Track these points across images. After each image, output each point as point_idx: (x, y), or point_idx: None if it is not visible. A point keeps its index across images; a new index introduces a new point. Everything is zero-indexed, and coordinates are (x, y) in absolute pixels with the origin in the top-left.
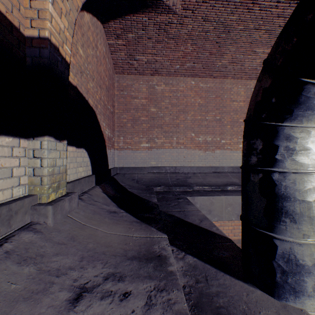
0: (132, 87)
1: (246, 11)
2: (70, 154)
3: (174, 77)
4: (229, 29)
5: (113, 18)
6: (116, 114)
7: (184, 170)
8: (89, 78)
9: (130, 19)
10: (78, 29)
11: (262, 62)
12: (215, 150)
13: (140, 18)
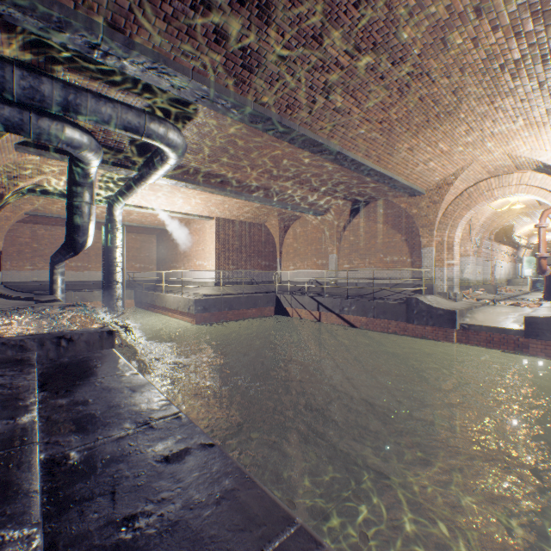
0: (19, 230)
1: None
2: None
3: (53, 226)
4: None
5: None
6: (5, 247)
7: None
8: None
9: None
10: None
11: None
12: (85, 271)
13: None
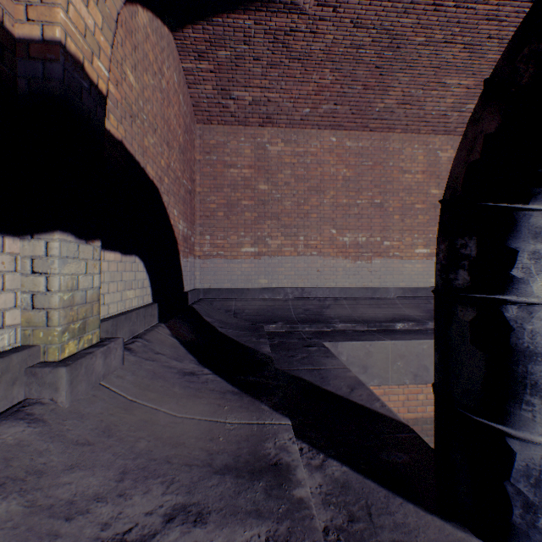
0: (226, 147)
1: (431, 8)
2: (109, 267)
3: (300, 130)
4: (399, 42)
5: (192, 22)
6: (198, 196)
7: (318, 294)
8: (147, 128)
9: (222, 24)
10: (127, 36)
11: (455, 102)
12: (372, 258)
13: (240, 22)
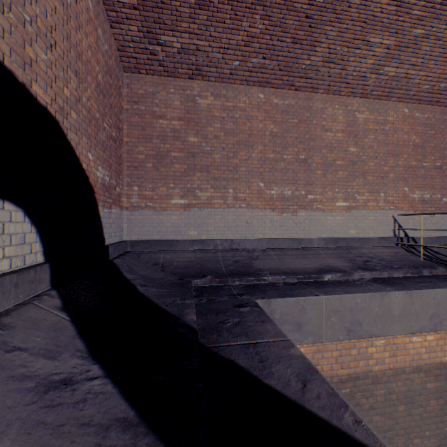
0: (155, 97)
1: None
2: None
3: (230, 85)
4: None
5: None
6: (126, 146)
7: (246, 245)
8: (32, 34)
9: None
10: None
11: (375, 64)
12: (297, 211)
13: None
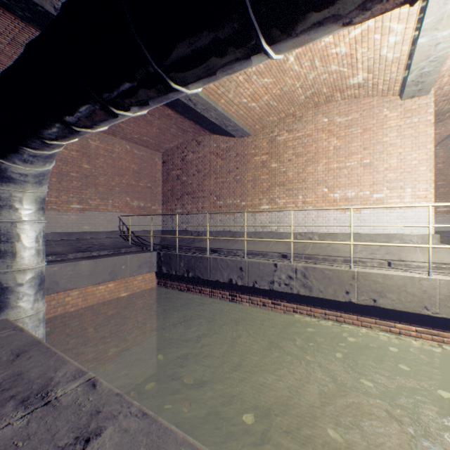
0: None
1: None
2: None
3: None
4: None
5: None
6: None
7: None
8: None
9: None
10: None
11: None
12: None
13: None
